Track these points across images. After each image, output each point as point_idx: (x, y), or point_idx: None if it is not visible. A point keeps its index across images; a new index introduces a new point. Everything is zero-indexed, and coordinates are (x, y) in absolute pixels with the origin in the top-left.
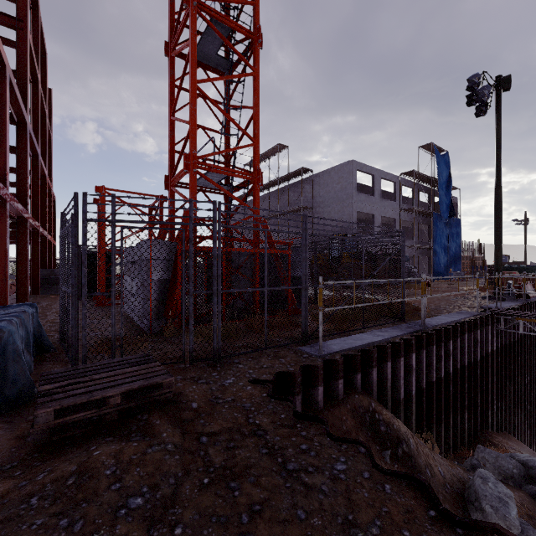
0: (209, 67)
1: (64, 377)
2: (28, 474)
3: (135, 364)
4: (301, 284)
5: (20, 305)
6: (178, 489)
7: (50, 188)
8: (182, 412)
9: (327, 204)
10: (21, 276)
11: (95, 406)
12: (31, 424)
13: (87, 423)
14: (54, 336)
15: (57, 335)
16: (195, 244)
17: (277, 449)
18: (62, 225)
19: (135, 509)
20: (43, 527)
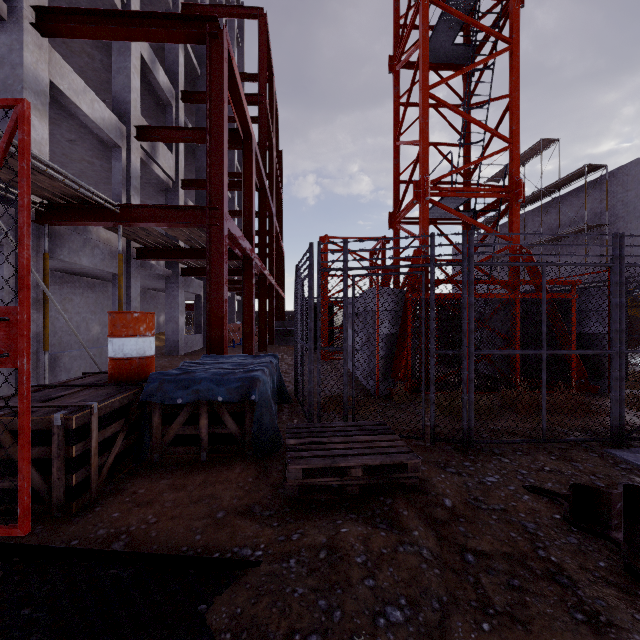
0: (442, 65)
1: (305, 433)
2: (283, 529)
3: (371, 433)
4: (611, 347)
5: (266, 355)
6: (446, 621)
7: (281, 245)
8: (432, 507)
9: (639, 215)
10: (262, 328)
11: (337, 474)
12: (281, 474)
13: (329, 490)
14: (288, 386)
15: (291, 386)
16: (427, 291)
17: (605, 623)
18: (296, 278)
19: (395, 624)
20: (303, 599)
